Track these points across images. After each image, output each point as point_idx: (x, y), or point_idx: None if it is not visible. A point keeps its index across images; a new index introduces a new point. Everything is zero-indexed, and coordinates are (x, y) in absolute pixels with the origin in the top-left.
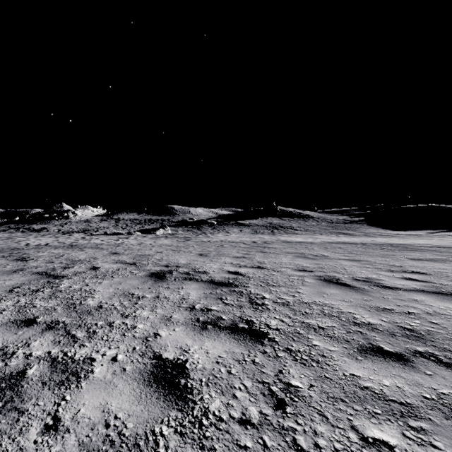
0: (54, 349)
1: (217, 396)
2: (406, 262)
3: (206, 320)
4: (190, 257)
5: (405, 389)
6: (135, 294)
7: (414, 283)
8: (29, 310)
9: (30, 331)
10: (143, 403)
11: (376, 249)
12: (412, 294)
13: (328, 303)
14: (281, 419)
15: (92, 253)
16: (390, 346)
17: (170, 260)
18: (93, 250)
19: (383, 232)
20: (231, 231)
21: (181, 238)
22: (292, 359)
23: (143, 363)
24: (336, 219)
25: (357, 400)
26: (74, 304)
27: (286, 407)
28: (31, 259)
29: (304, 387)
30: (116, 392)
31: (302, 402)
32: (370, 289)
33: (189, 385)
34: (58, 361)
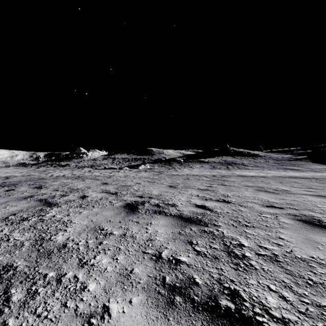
0: None
1: None
2: None
3: (174, 283)
4: (161, 188)
5: None
6: (104, 230)
7: None
8: None
9: None
10: None
11: None
12: None
13: None
14: None
15: (89, 183)
16: None
17: (145, 191)
18: (91, 180)
19: None
20: (194, 166)
21: (156, 172)
22: None
23: None
24: (281, 157)
25: None
26: (43, 239)
27: None
28: (45, 187)
29: None
30: None
31: None
32: None
33: None
34: None
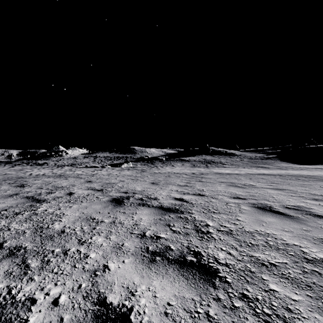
0: (1, 284)
1: None
2: None
3: (155, 250)
4: (144, 185)
5: None
6: (96, 219)
7: None
8: (2, 233)
9: None
10: None
11: (293, 180)
12: None
13: (269, 233)
14: None
15: (73, 181)
16: None
17: (129, 187)
18: (74, 179)
19: (293, 166)
20: (175, 165)
21: (139, 170)
22: (253, 314)
23: (84, 310)
24: (254, 156)
25: None
26: (42, 227)
27: None
28: (27, 186)
29: None
30: None
31: None
32: (304, 217)
33: None
34: None
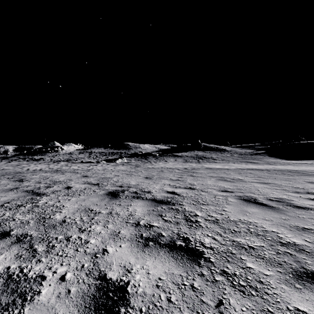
0: (13, 265)
1: None
2: (306, 185)
3: (148, 236)
4: (138, 179)
5: None
6: (94, 210)
7: None
8: (8, 223)
9: (1, 244)
10: None
11: (279, 174)
12: None
13: (251, 221)
14: None
15: (69, 176)
16: None
17: (124, 181)
18: (71, 174)
19: (281, 161)
20: (168, 160)
21: (133, 165)
22: (230, 285)
23: (88, 284)
24: (244, 152)
25: None
26: (44, 218)
27: None
28: (26, 180)
29: None
30: None
31: None
32: (284, 208)
33: None
34: (13, 278)
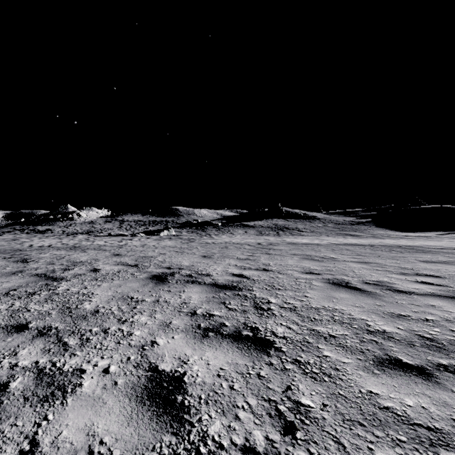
0: (42, 359)
1: (218, 417)
2: (418, 264)
3: (208, 326)
4: (193, 259)
5: (431, 410)
6: (135, 298)
7: (429, 287)
8: (22, 314)
9: (19, 338)
10: (134, 425)
11: (385, 251)
12: (428, 299)
13: (338, 308)
14: (290, 447)
15: (94, 255)
16: (410, 358)
17: (173, 262)
18: (96, 251)
19: (391, 234)
20: (235, 232)
21: (185, 239)
22: (302, 373)
23: (137, 376)
24: (343, 220)
25: (377, 424)
26: (70, 308)
27: (296, 431)
28: (32, 261)
29: (316, 406)
30: (104, 410)
31: (314, 426)
32: (382, 293)
33: (186, 402)
34: (45, 372)
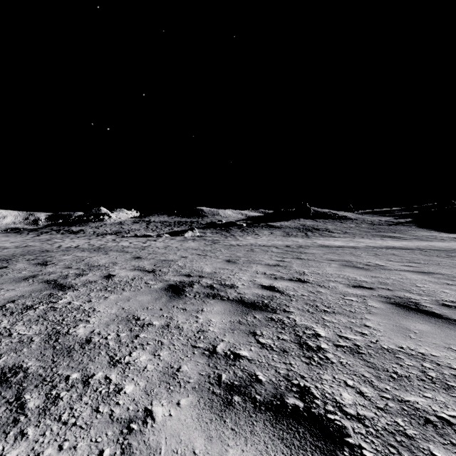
0: None
1: None
2: None
3: (232, 381)
4: (216, 264)
5: None
6: (141, 320)
7: None
8: None
9: None
10: None
11: (443, 257)
12: None
13: (425, 352)
14: None
15: (115, 258)
16: None
17: (193, 267)
18: (117, 253)
19: (438, 235)
20: (261, 233)
21: (209, 241)
22: None
23: None
24: (378, 220)
25: None
26: (59, 332)
27: None
28: (52, 263)
29: None
30: None
31: None
32: None
33: None
34: None
